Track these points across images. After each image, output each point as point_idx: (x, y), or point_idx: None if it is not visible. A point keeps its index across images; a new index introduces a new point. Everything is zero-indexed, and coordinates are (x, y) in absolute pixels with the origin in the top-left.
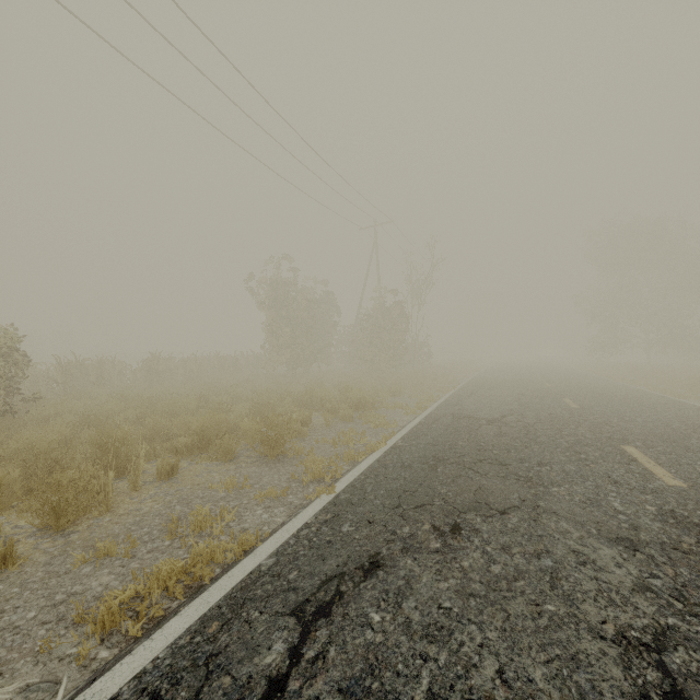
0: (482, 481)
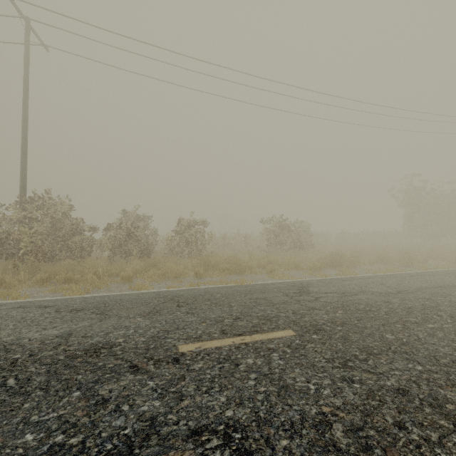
0: None
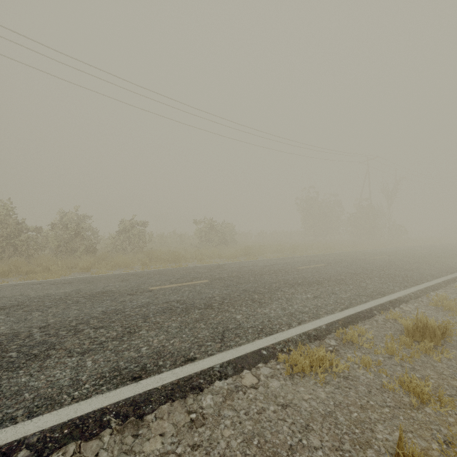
0: (330, 256)
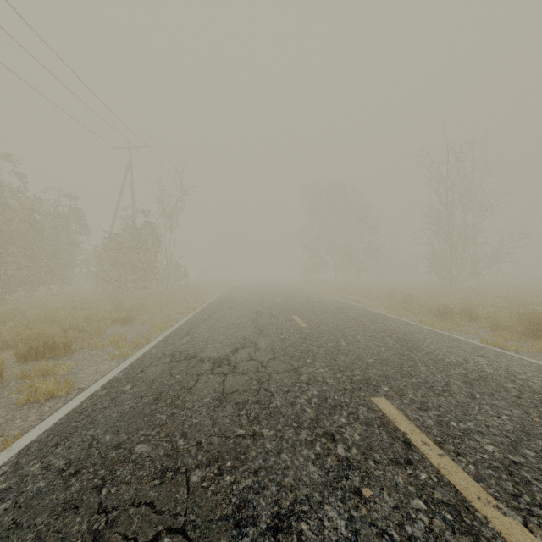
0: None
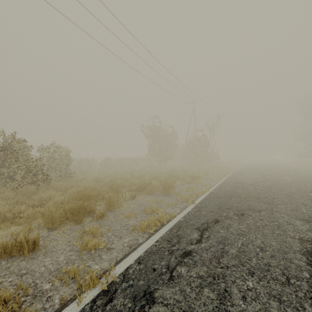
0: (250, 203)
